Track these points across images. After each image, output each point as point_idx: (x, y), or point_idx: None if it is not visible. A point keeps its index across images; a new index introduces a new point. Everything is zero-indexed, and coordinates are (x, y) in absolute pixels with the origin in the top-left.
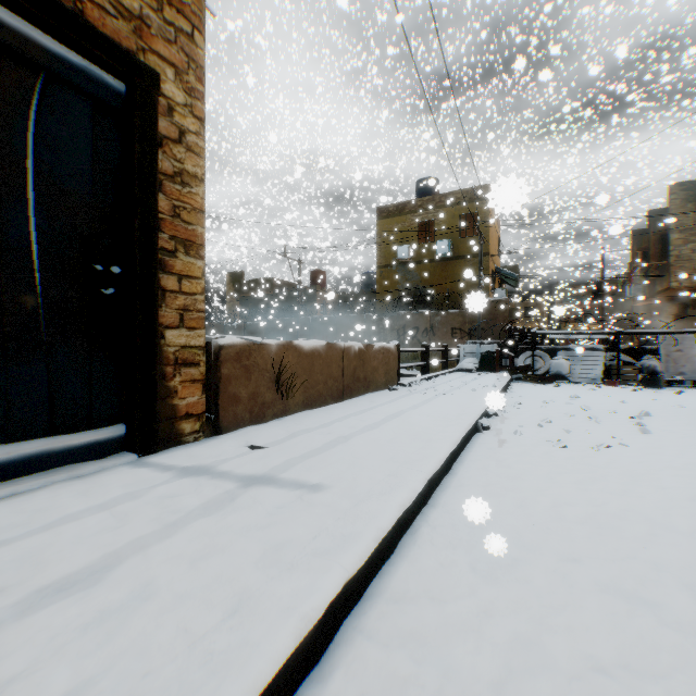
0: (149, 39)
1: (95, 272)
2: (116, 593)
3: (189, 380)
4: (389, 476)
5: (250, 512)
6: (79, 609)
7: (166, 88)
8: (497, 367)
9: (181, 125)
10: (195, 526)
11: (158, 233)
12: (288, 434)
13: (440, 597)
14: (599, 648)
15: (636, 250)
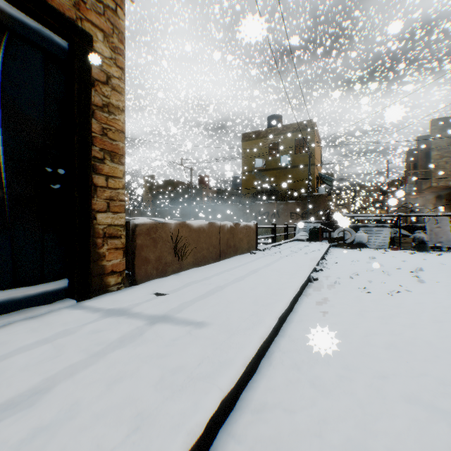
0: (85, 12)
1: (46, 173)
2: (48, 413)
3: (114, 248)
4: (252, 316)
5: (153, 344)
6: (17, 427)
7: (97, 46)
8: (320, 238)
9: (107, 72)
10: (112, 356)
11: (91, 146)
12: (182, 284)
13: (291, 408)
14: (410, 449)
15: (409, 162)
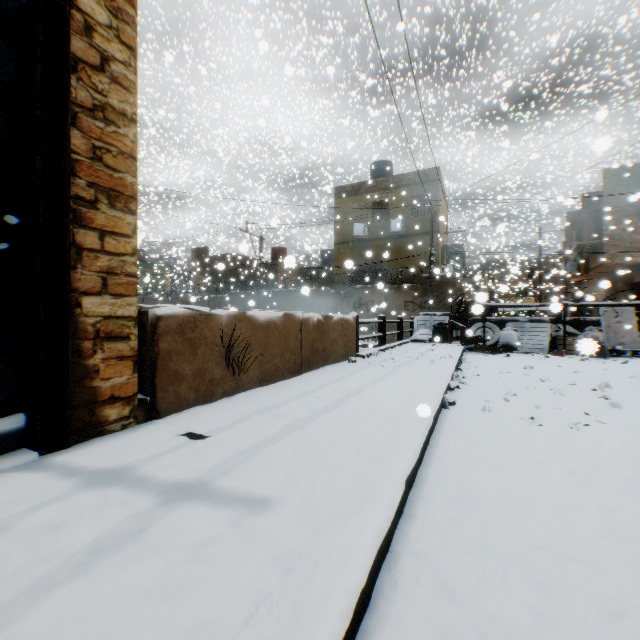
0: None
1: None
2: None
3: (116, 356)
4: (357, 481)
5: (159, 558)
6: None
7: (84, 2)
8: (449, 337)
9: (104, 50)
10: (63, 595)
11: (71, 177)
12: (237, 417)
13: None
14: None
15: (571, 230)
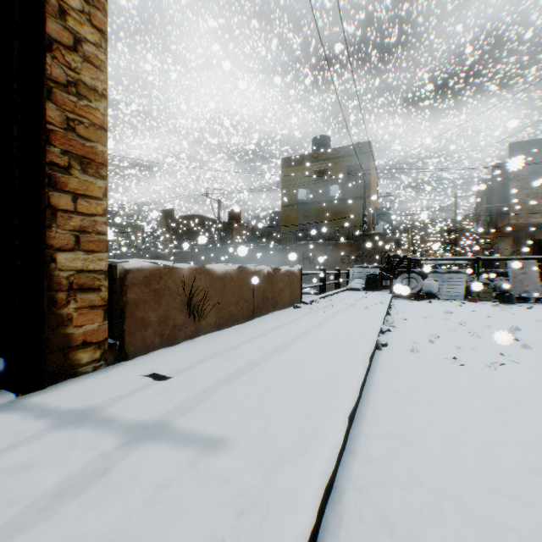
0: None
1: None
2: None
3: (88, 306)
4: (304, 421)
5: (119, 501)
6: None
7: None
8: (380, 286)
9: (76, 32)
10: (24, 541)
11: (46, 145)
12: (197, 359)
13: None
14: None
15: (482, 195)
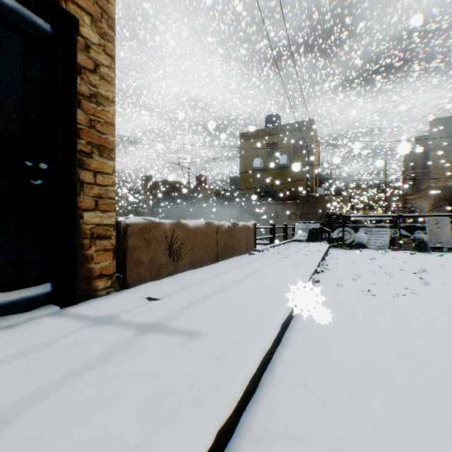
0: None
1: (26, 167)
2: None
3: (103, 249)
4: (252, 324)
5: (140, 359)
6: None
7: (84, 31)
8: (319, 238)
9: (96, 60)
10: (92, 374)
11: (77, 139)
12: (177, 288)
13: (298, 435)
14: None
15: (407, 162)
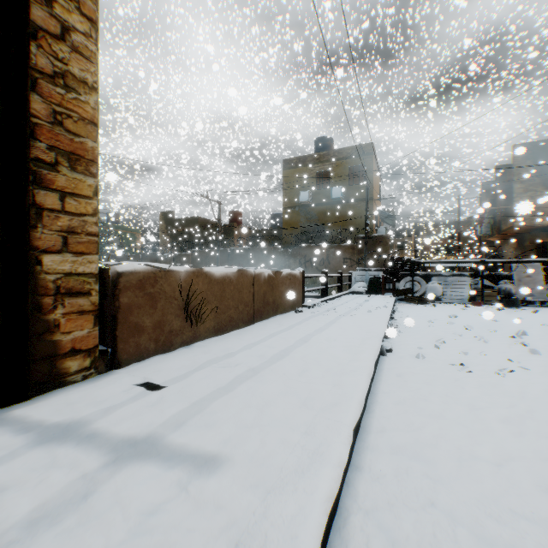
0: None
1: None
2: None
3: (77, 311)
4: (306, 436)
5: (99, 533)
6: None
7: None
8: (383, 290)
9: (64, 20)
10: None
11: (31, 140)
12: (193, 366)
13: None
14: None
15: (486, 197)
